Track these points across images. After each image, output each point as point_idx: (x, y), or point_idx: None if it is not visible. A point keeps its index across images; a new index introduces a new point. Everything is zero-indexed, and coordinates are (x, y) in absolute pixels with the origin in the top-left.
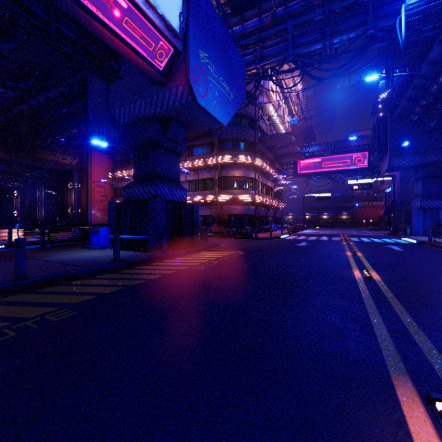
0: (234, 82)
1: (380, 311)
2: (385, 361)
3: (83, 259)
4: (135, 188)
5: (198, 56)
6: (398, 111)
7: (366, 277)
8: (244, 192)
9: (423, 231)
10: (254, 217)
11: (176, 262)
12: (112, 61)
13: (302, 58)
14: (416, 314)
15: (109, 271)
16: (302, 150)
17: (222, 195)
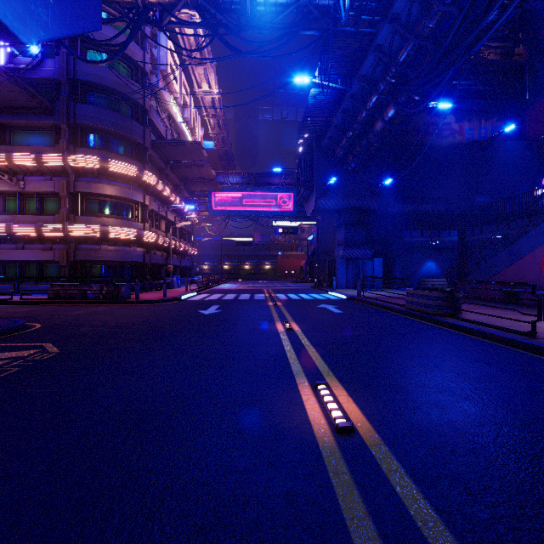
0: None
1: None
2: None
3: None
4: None
5: None
6: (325, 141)
7: (340, 428)
8: (123, 223)
9: (346, 284)
10: (143, 266)
11: None
12: None
13: (210, 5)
14: None
15: None
16: (220, 179)
17: (77, 226)
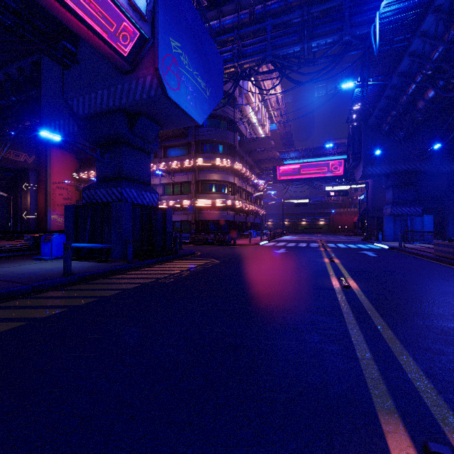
0: (210, 78)
1: (360, 327)
2: (371, 396)
3: (26, 273)
4: (97, 189)
5: (169, 44)
6: (371, 120)
7: (344, 286)
8: (223, 197)
9: (393, 237)
10: (233, 223)
11: (142, 273)
12: (65, 39)
13: (280, 59)
14: (397, 328)
15: (55, 288)
16: (282, 156)
17: (200, 200)
